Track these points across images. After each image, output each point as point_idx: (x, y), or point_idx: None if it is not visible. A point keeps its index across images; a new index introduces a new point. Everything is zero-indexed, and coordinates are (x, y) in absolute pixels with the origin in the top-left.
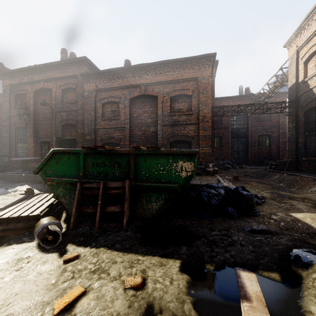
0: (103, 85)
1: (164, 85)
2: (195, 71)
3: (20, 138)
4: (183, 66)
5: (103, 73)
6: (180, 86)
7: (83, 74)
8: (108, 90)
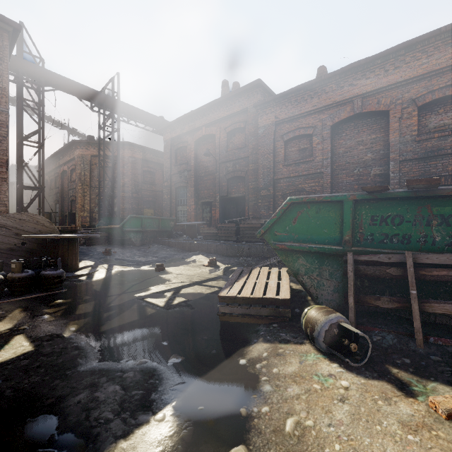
0: (286, 113)
1: (403, 88)
2: None
3: (180, 200)
4: None
5: (287, 96)
6: (445, 80)
7: (257, 104)
8: (294, 119)
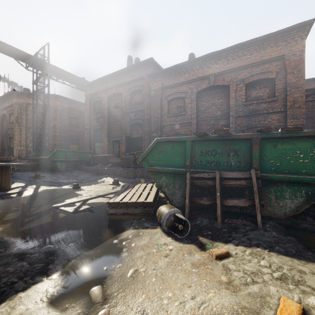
0: (169, 82)
1: (237, 72)
2: (281, 48)
3: (97, 138)
4: (264, 46)
5: (169, 70)
6: (259, 69)
7: (150, 74)
8: (174, 87)
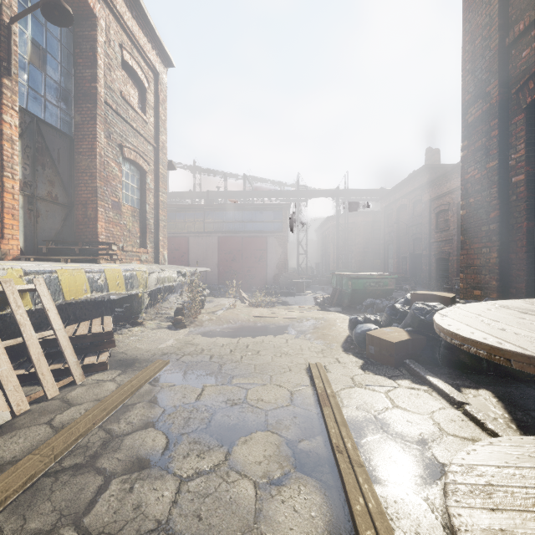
0: (435, 193)
1: None
2: None
3: (390, 254)
4: None
5: (433, 181)
6: None
7: (418, 187)
8: (439, 198)
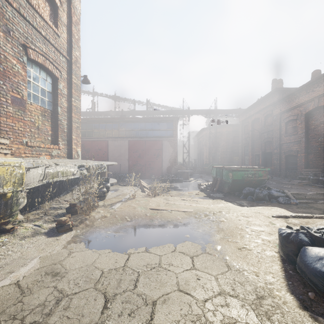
0: (284, 107)
1: None
2: None
3: (246, 153)
4: None
5: (284, 99)
6: None
7: (271, 104)
8: (289, 111)
